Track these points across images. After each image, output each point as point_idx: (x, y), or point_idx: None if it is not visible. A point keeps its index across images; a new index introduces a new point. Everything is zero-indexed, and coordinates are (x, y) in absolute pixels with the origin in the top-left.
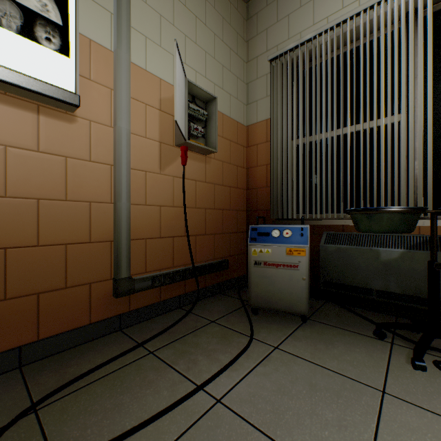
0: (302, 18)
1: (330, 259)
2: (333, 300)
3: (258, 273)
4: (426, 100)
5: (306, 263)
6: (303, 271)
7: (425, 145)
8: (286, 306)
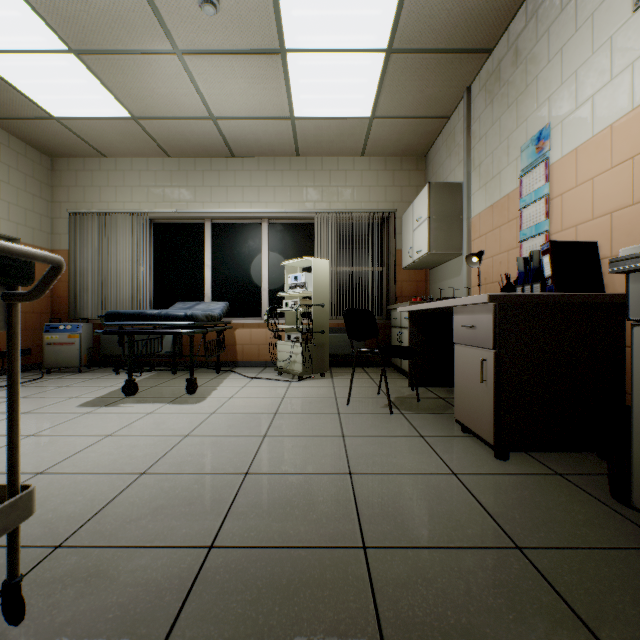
0: (94, 194)
1: (106, 342)
2: (111, 366)
3: (51, 349)
4: (157, 263)
5: (80, 342)
6: (78, 345)
7: (156, 284)
8: (69, 365)
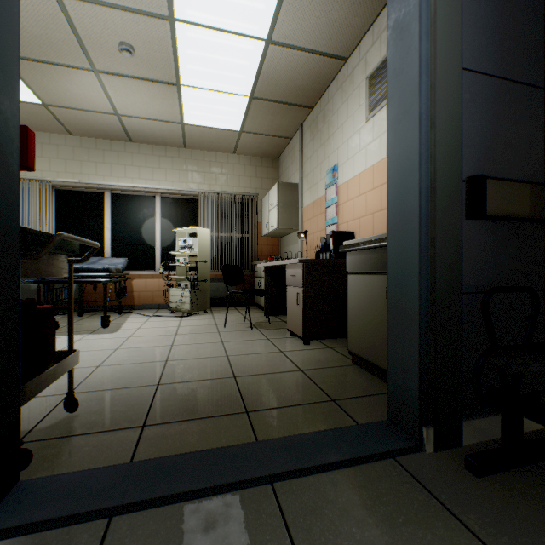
0: None
1: None
2: None
3: None
4: (58, 223)
5: None
6: None
7: None
8: None
